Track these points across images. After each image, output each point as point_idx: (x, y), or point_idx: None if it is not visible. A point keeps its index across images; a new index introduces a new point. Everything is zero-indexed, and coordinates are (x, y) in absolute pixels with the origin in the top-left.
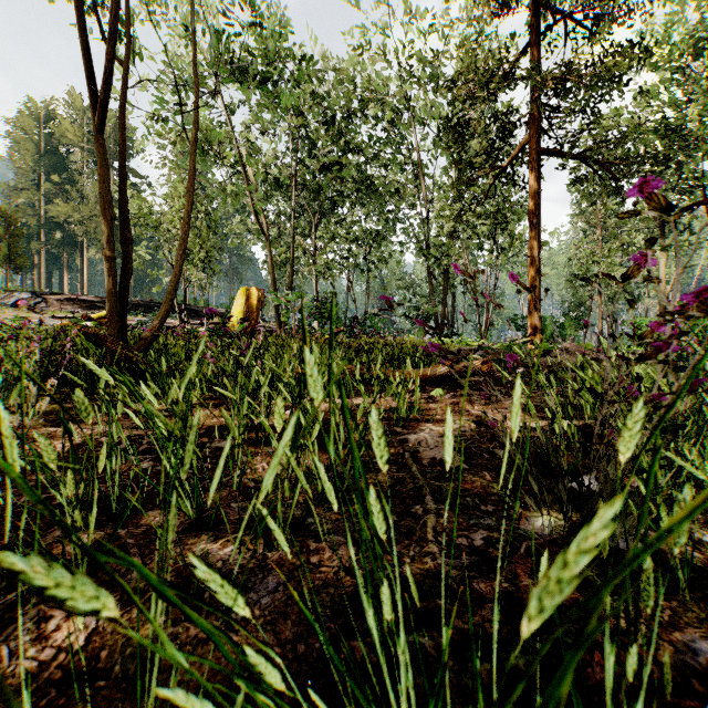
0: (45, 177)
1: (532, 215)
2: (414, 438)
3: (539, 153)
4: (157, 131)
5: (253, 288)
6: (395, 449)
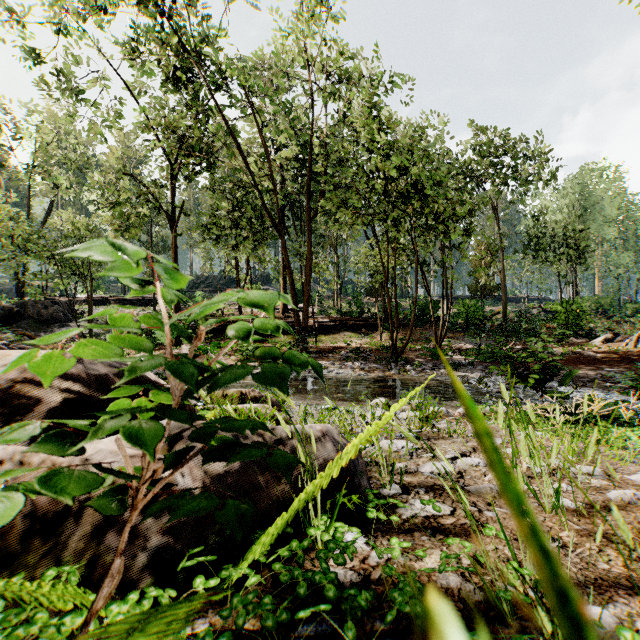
0: None
1: None
2: None
3: None
4: None
5: None
6: None
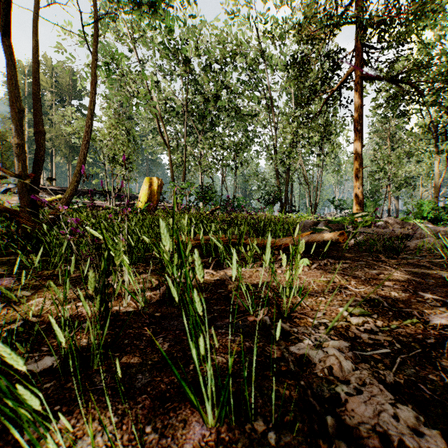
0: (28, 111)
1: (357, 123)
2: (318, 357)
3: (362, 78)
4: None
5: (154, 177)
6: (298, 389)
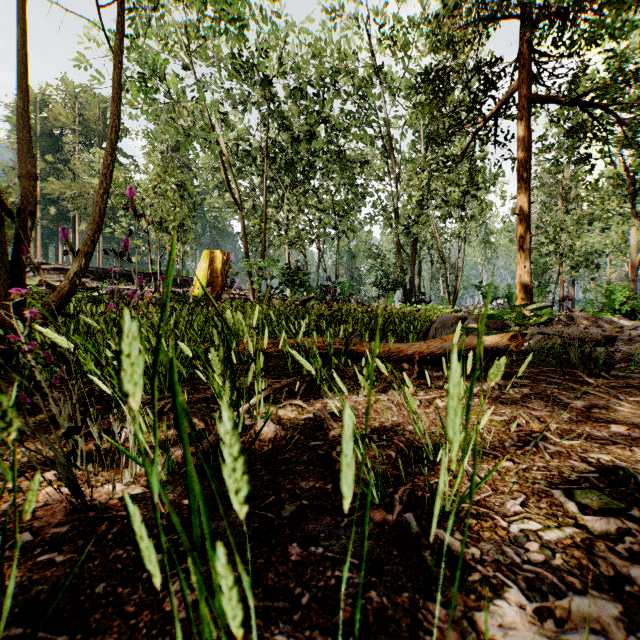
0: (41, 158)
1: (522, 168)
2: None
3: (530, 100)
4: (130, 100)
5: (218, 251)
6: None
